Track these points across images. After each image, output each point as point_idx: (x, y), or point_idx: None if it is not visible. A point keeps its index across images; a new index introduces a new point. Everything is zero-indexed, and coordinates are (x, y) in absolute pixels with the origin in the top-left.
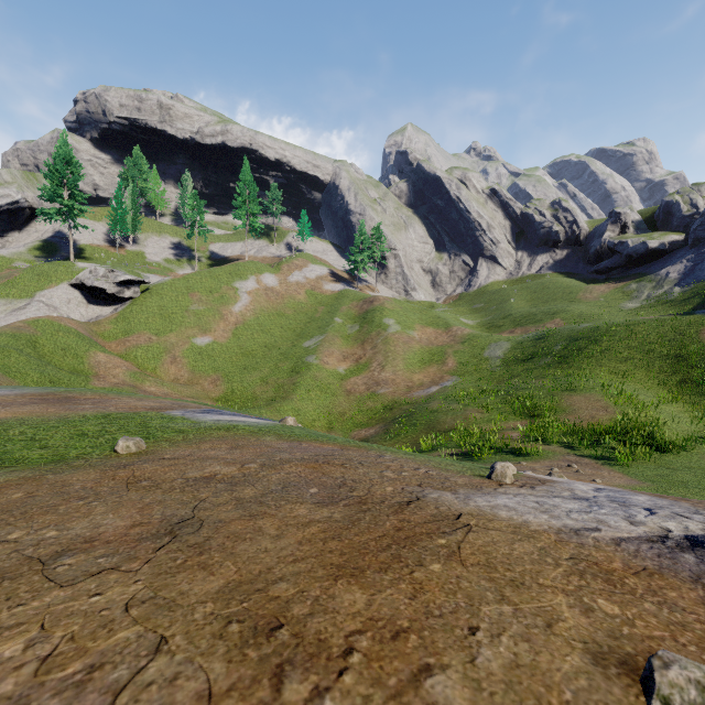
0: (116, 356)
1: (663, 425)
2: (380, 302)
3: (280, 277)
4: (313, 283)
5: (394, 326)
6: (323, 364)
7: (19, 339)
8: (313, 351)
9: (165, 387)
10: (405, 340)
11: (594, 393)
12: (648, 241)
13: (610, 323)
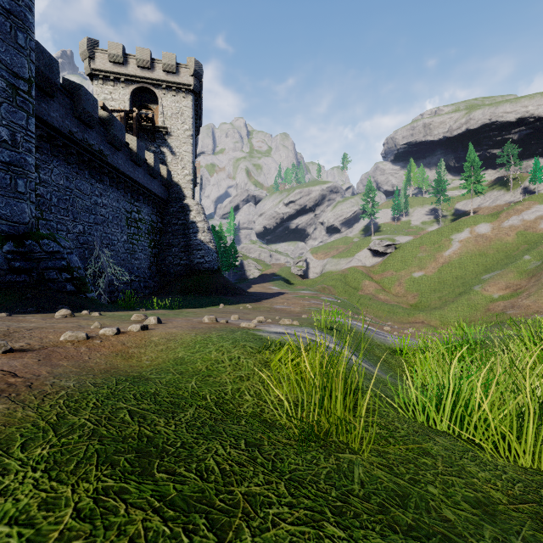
0: (373, 282)
1: None
2: None
3: (494, 224)
4: (528, 224)
5: None
6: (482, 291)
7: (342, 276)
8: (482, 282)
9: (387, 296)
10: None
11: None
12: None
13: None
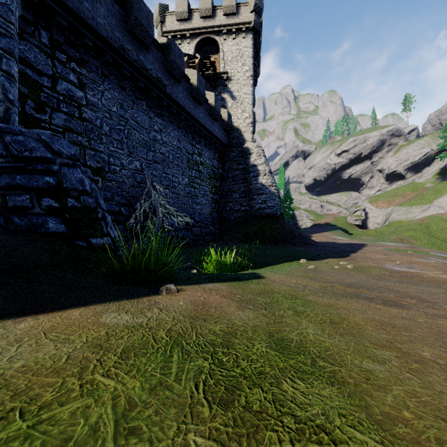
0: None
1: None
2: None
3: None
4: None
5: None
6: None
7: (421, 225)
8: None
9: None
10: None
11: None
12: None
13: None
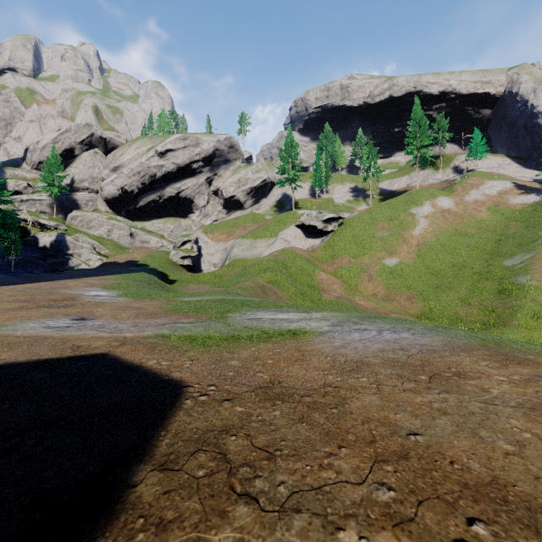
0: (330, 275)
1: None
2: None
3: (454, 198)
4: (495, 199)
5: None
6: None
7: (278, 263)
8: (522, 271)
9: (370, 301)
10: None
11: None
12: None
13: None
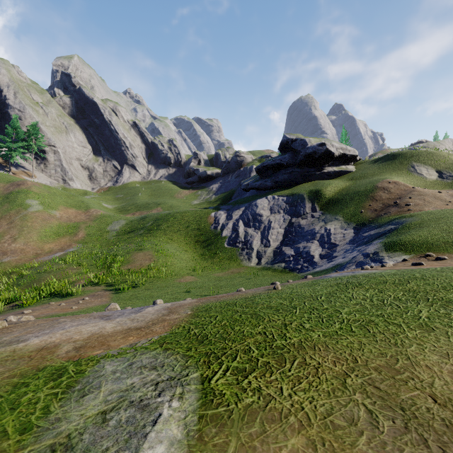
0: None
1: (174, 265)
2: (27, 186)
3: None
4: None
5: (37, 206)
6: None
7: None
8: None
9: None
10: (45, 218)
11: (150, 251)
12: (207, 171)
13: (176, 211)
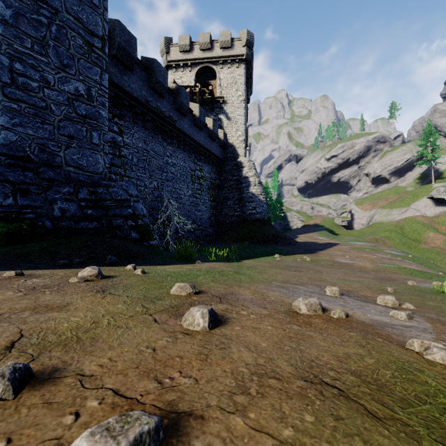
0: (440, 234)
1: None
2: None
3: None
4: None
5: None
6: None
7: (396, 227)
8: None
9: None
10: None
11: None
12: None
13: None
